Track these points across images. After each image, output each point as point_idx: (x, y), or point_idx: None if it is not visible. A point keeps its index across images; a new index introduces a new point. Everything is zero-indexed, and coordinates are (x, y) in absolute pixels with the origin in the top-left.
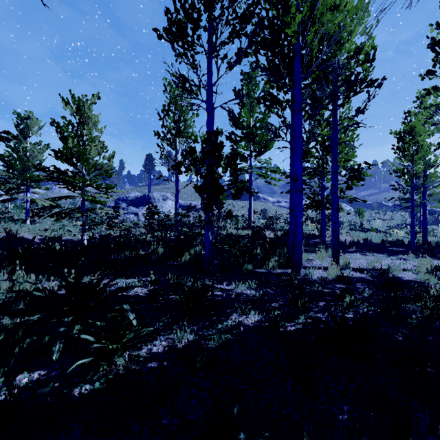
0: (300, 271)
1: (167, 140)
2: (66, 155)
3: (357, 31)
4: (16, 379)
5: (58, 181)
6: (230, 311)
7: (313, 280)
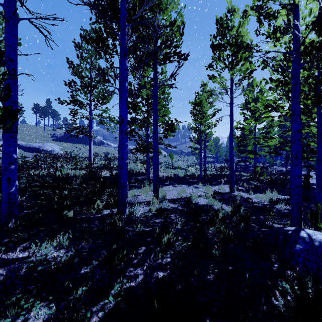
0: (125, 210)
1: None
2: None
3: (171, 7)
4: None
5: None
6: None
7: (136, 218)
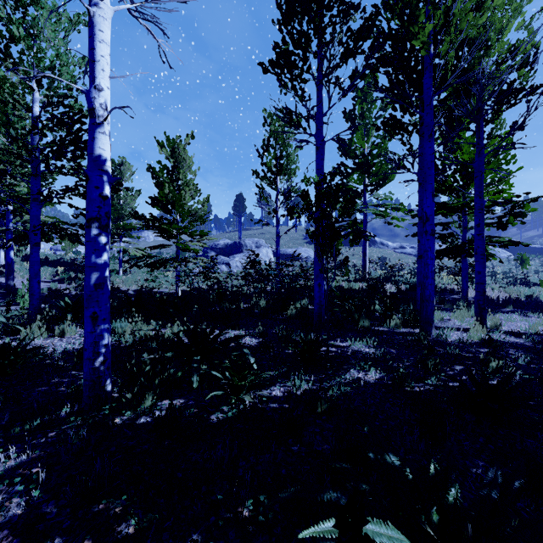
0: (431, 331)
1: (267, 179)
2: (162, 202)
3: (510, 27)
4: (162, 403)
5: (152, 229)
6: (347, 367)
7: (448, 342)
